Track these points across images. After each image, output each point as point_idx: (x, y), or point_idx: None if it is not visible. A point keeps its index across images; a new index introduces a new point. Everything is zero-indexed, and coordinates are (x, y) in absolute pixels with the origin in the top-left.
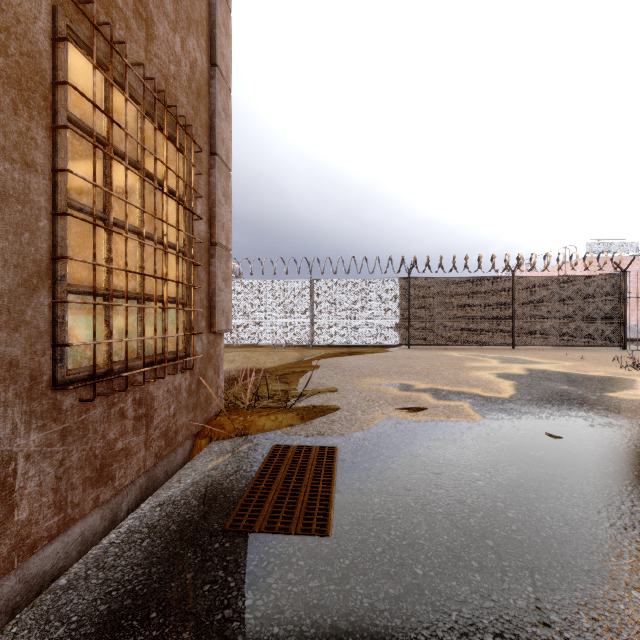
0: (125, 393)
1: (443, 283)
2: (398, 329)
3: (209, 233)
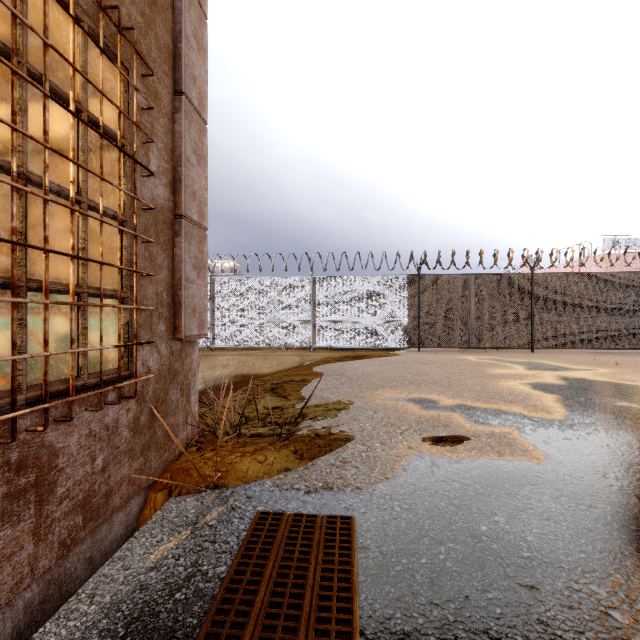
0: None
1: (455, 280)
2: (406, 330)
3: (172, 202)
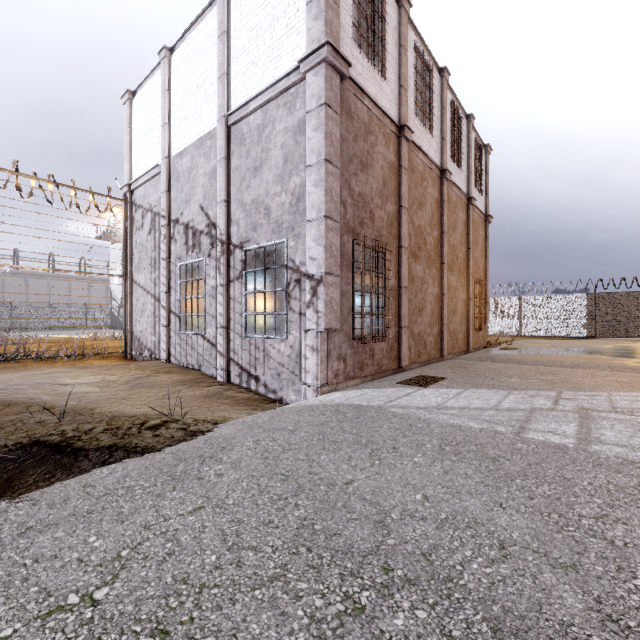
0: (477, 333)
1: (624, 296)
2: (585, 326)
3: (485, 300)
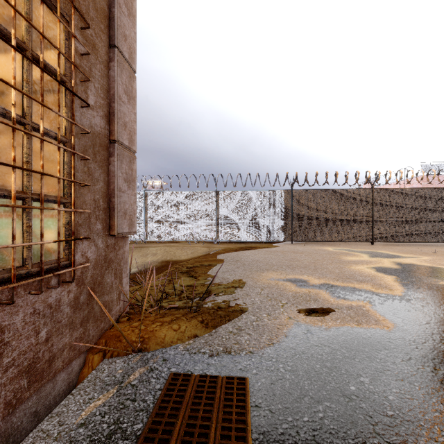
0: None
1: (318, 193)
2: (283, 229)
3: (107, 130)
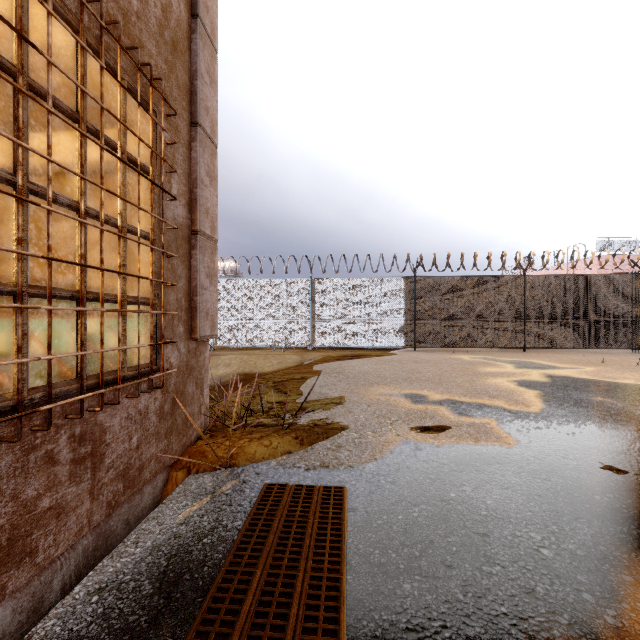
0: (55, 429)
1: (450, 282)
2: (403, 330)
3: (189, 219)
